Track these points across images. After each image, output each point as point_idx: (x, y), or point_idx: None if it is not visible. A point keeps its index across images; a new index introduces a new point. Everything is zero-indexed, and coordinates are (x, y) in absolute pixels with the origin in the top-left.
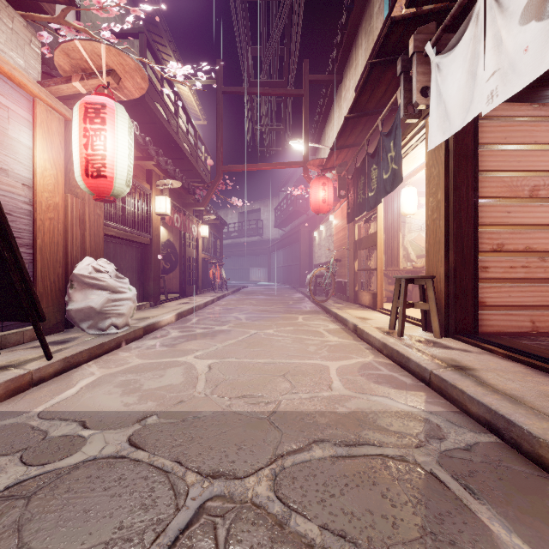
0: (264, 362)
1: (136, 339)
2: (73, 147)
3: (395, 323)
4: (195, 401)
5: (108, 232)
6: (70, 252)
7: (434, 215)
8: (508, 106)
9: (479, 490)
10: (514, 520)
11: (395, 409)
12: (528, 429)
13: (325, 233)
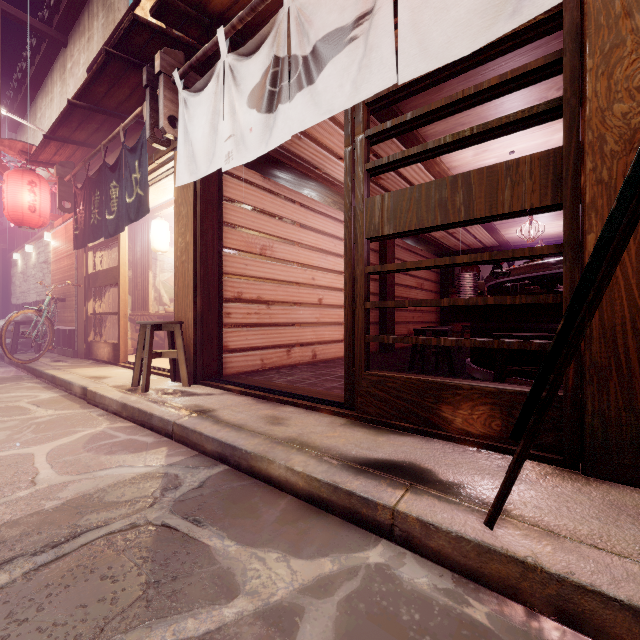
0: None
1: None
2: None
3: (139, 378)
4: None
5: None
6: None
7: (183, 257)
8: (246, 170)
9: (205, 517)
10: (228, 527)
11: (130, 476)
12: (246, 448)
13: (36, 258)
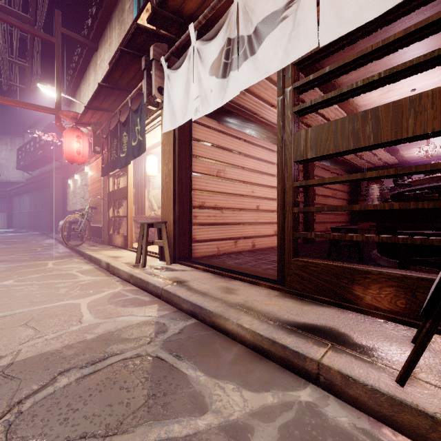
0: None
1: None
2: None
3: (140, 258)
4: None
5: None
6: None
7: (167, 179)
8: (207, 119)
9: (183, 354)
10: (199, 362)
11: (136, 322)
12: (209, 309)
13: (81, 182)
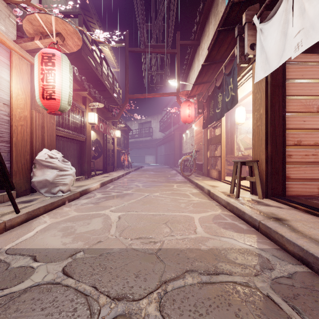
0: (153, 214)
1: (75, 199)
2: (34, 80)
3: (233, 189)
4: (108, 241)
5: (59, 134)
6: (34, 146)
7: (258, 123)
8: (304, 56)
9: (303, 310)
10: None
11: (238, 247)
12: None
13: (189, 135)
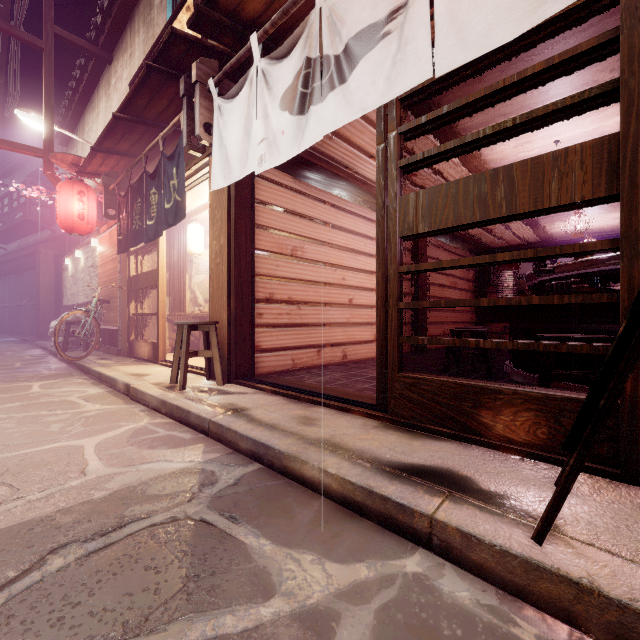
0: None
1: None
2: None
3: (177, 376)
4: None
5: None
6: None
7: (218, 259)
8: (277, 173)
9: (241, 515)
10: (263, 526)
11: (170, 471)
12: (279, 448)
13: (85, 262)
